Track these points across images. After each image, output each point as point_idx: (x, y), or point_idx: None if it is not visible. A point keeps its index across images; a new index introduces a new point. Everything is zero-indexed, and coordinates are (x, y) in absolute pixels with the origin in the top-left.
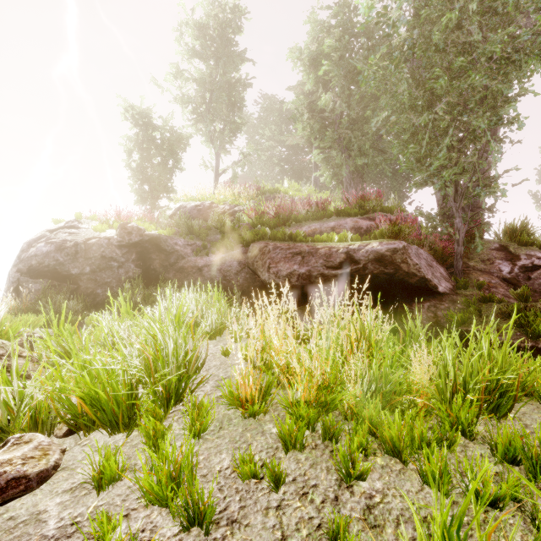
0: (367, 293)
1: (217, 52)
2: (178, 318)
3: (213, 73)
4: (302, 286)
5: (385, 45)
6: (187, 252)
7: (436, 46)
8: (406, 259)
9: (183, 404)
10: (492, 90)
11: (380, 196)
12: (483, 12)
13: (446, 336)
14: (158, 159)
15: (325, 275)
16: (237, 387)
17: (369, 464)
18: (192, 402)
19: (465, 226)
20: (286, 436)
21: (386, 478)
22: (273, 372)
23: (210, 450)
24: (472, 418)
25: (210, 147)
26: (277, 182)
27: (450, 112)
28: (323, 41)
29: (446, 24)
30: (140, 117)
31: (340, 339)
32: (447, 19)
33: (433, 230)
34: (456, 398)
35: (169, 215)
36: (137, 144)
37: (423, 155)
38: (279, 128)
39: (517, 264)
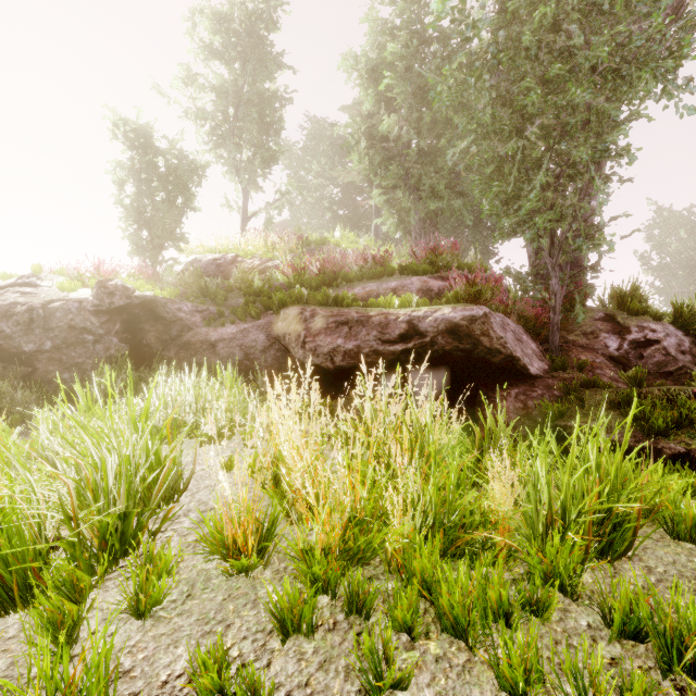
0: (437, 377)
1: (245, 54)
2: (145, 416)
3: (238, 80)
4: (349, 368)
5: (464, 52)
6: (195, 321)
7: (527, 51)
8: (487, 330)
9: (139, 554)
10: (597, 111)
11: (457, 249)
12: (586, 12)
13: (539, 435)
14: (162, 195)
15: (380, 353)
16: (220, 527)
17: (417, 655)
18: (145, 554)
19: (563, 289)
20: (284, 612)
21: (441, 683)
22: (285, 498)
23: (159, 639)
24: (574, 566)
25: (235, 181)
26: (329, 232)
27: (544, 139)
28: (385, 47)
29: (540, 24)
30: (136, 137)
31: (389, 444)
32: (541, 14)
33: (523, 294)
34: (552, 534)
35: (178, 272)
36: (132, 174)
37: (511, 194)
38: (331, 161)
39: (627, 338)
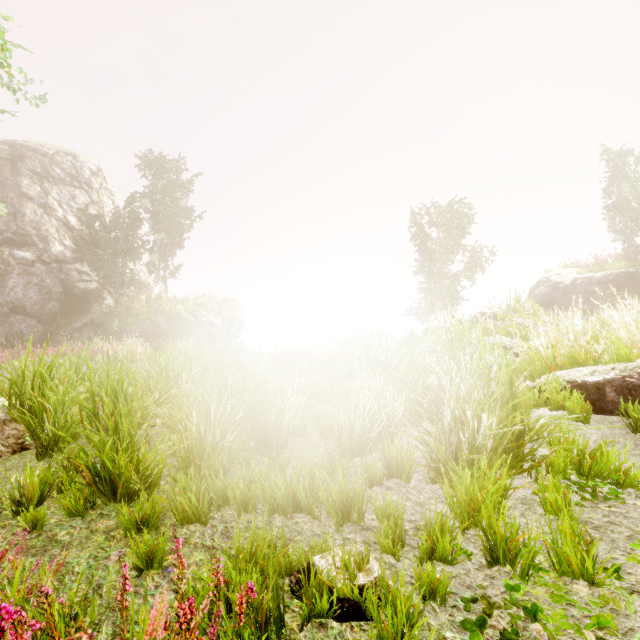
0: None
1: None
2: None
3: None
4: None
5: None
6: None
7: None
8: None
9: None
10: None
11: None
12: None
13: None
14: (636, 194)
15: None
16: None
17: None
18: None
19: None
20: None
21: None
22: None
23: None
24: None
25: None
26: None
27: None
28: None
29: None
30: (615, 163)
31: None
32: None
33: None
34: None
35: None
36: (611, 189)
37: None
38: None
39: None
